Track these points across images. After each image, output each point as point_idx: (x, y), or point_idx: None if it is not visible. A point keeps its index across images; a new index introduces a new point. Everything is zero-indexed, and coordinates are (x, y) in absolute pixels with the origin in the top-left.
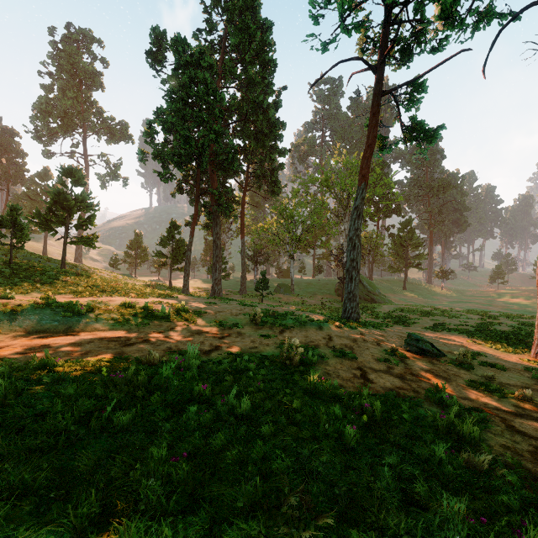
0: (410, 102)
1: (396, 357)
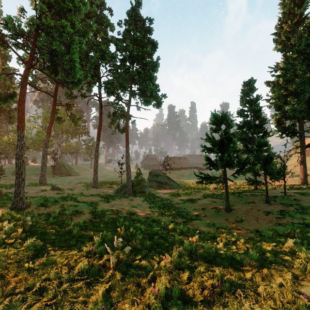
0: (67, 109)
1: (43, 191)
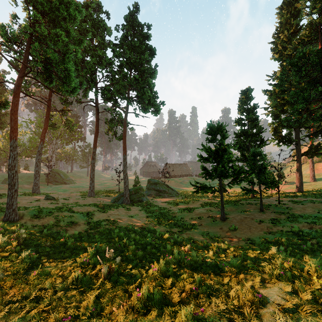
0: (62, 115)
1: (36, 201)
